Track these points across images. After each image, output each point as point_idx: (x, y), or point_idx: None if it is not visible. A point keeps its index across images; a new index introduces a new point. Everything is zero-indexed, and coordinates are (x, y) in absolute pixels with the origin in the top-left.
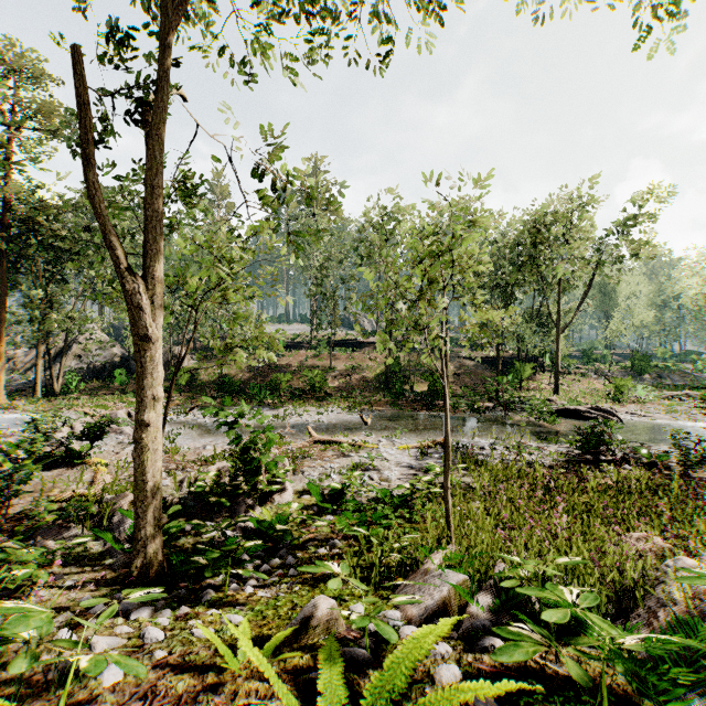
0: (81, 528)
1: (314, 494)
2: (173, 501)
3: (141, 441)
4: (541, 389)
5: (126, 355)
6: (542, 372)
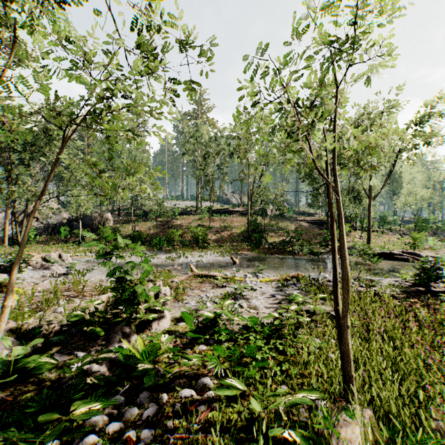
0: None
1: (188, 323)
2: (53, 329)
3: None
4: (355, 241)
5: (71, 218)
6: (354, 230)
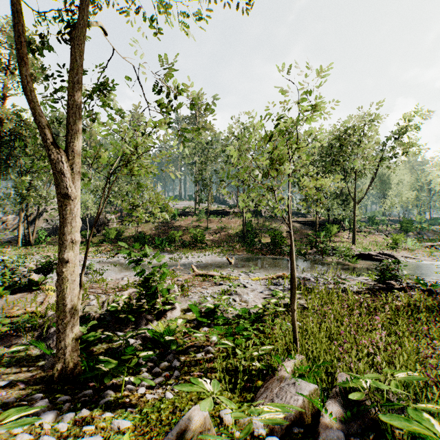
0: (27, 337)
1: (195, 312)
2: (95, 316)
3: (61, 274)
4: (343, 242)
5: None
6: (343, 230)
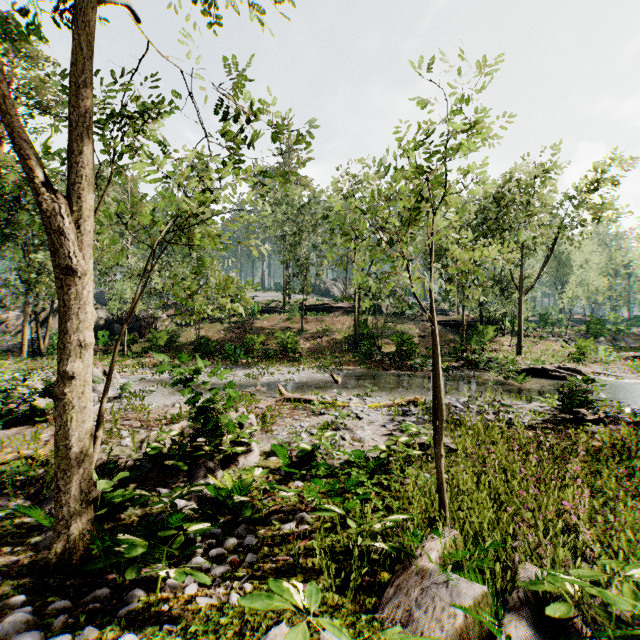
0: (19, 495)
1: (282, 457)
2: (127, 464)
3: (64, 397)
4: (502, 351)
5: (110, 318)
6: (502, 334)
